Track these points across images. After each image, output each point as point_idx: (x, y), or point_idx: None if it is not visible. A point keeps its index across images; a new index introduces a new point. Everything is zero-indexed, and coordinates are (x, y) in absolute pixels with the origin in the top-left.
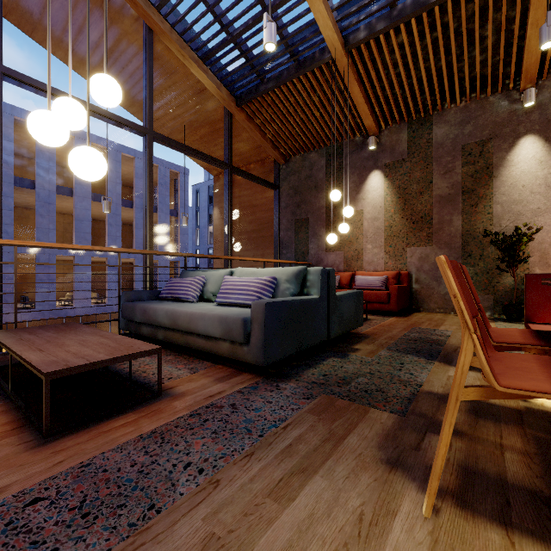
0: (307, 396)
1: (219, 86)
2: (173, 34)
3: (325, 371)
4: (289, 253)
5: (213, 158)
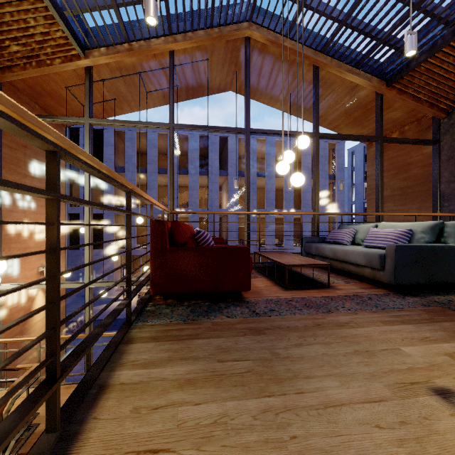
0: (425, 305)
1: (369, 79)
2: (332, 62)
3: (452, 299)
4: (452, 205)
5: (365, 137)
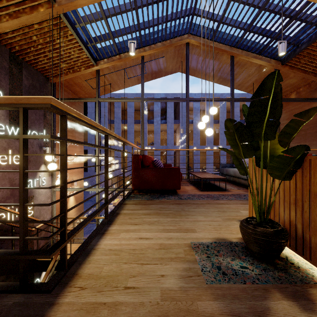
0: None
1: (269, 61)
2: (243, 53)
3: None
4: None
5: None
